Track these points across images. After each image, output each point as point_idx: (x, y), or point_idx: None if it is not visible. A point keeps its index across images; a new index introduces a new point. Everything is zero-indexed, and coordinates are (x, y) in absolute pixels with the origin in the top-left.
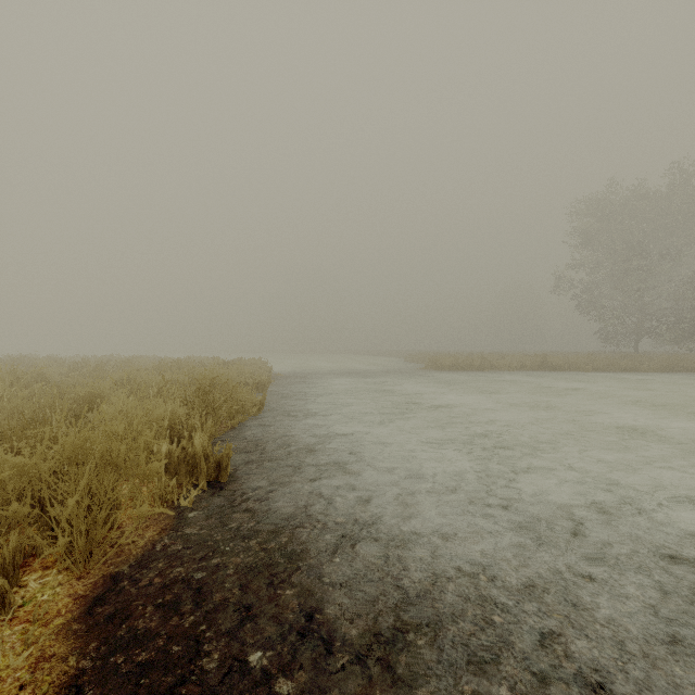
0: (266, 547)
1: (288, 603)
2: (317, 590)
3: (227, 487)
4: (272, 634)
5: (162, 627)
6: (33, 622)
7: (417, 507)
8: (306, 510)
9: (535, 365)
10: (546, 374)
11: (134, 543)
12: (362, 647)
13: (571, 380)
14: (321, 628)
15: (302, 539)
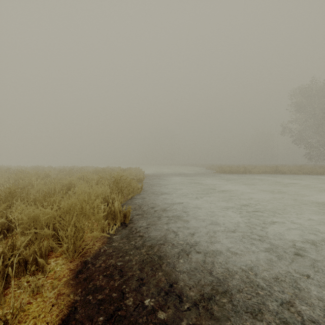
0: (148, 253)
1: (160, 278)
2: (173, 273)
3: (129, 225)
4: (154, 292)
5: (107, 285)
6: (54, 279)
7: (217, 238)
8: (165, 237)
9: (272, 171)
10: (278, 175)
11: (91, 248)
12: (195, 301)
13: (291, 179)
14: (176, 290)
15: (164, 250)
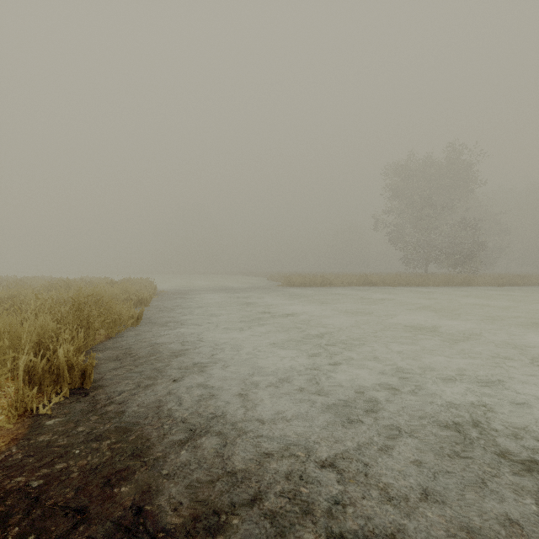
0: (114, 447)
1: (122, 500)
2: (153, 483)
3: (90, 392)
4: (98, 534)
5: None
6: None
7: (256, 398)
8: (160, 409)
9: (360, 282)
10: (367, 288)
11: None
12: (183, 534)
13: (383, 293)
14: (149, 521)
15: (150, 435)
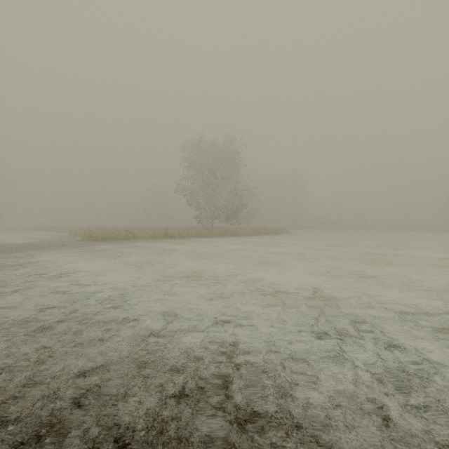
0: None
1: None
2: None
3: None
4: None
5: None
6: None
7: None
8: None
9: (161, 235)
10: (166, 240)
11: None
12: None
13: (178, 243)
14: None
15: None
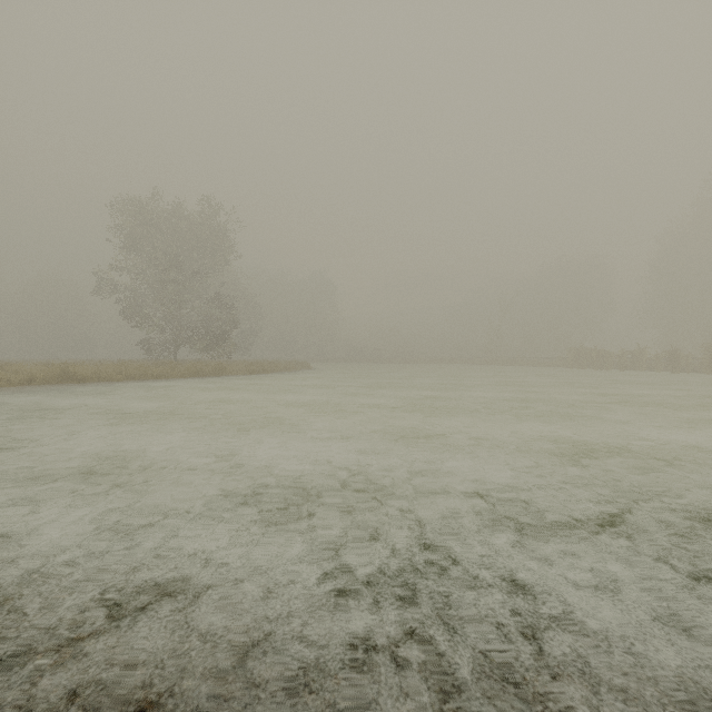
0: None
1: None
2: None
3: None
4: None
5: None
6: None
7: None
8: None
9: (52, 377)
10: (63, 387)
11: None
12: None
13: (89, 394)
14: None
15: None
